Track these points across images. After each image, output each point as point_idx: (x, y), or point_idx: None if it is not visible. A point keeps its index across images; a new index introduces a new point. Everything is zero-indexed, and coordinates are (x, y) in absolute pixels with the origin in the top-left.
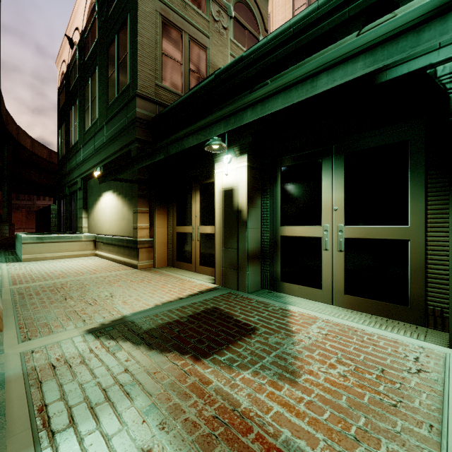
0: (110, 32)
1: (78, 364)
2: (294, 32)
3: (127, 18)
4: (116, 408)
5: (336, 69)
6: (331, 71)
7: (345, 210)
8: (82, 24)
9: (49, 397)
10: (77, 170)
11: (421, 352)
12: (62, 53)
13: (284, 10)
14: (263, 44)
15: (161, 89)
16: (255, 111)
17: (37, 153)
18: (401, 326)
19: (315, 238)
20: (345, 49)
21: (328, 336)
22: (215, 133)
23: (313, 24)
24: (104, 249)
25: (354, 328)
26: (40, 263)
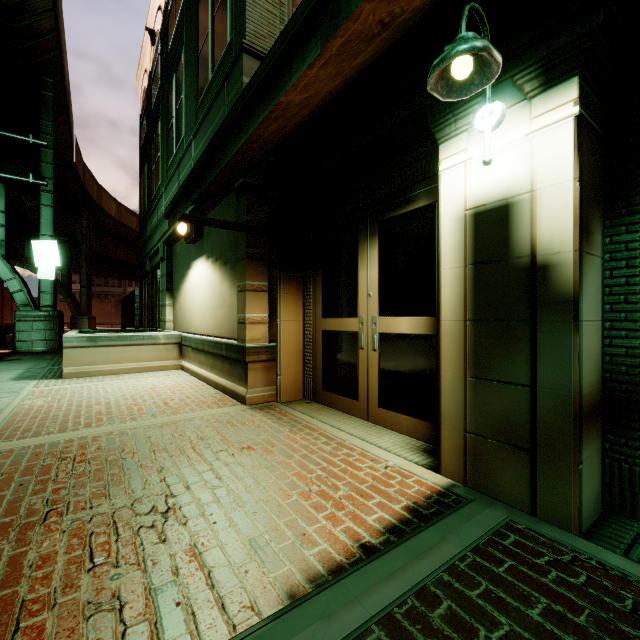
0: None
1: None
2: None
3: None
4: None
5: None
6: None
7: None
8: None
9: None
10: (158, 230)
11: None
12: (143, 60)
13: None
14: None
15: None
16: None
17: (124, 222)
18: None
19: None
20: None
21: None
22: None
23: None
24: (193, 359)
25: None
26: (87, 383)
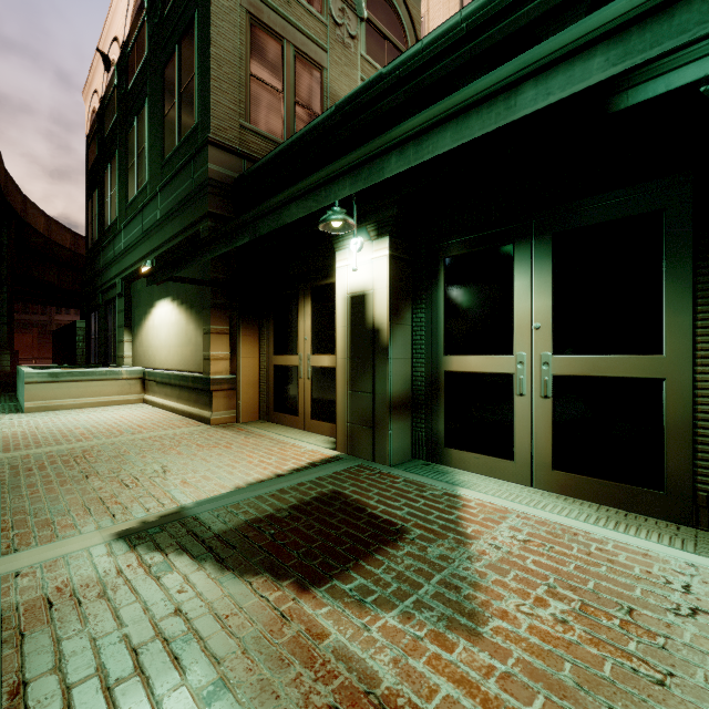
0: (167, 42)
1: (94, 598)
2: (469, 29)
3: (194, 18)
4: (152, 689)
5: (552, 73)
6: (543, 78)
7: (554, 329)
8: (124, 31)
9: (32, 667)
10: (115, 265)
11: (694, 575)
12: (93, 79)
13: (448, 9)
14: (416, 53)
15: (249, 133)
16: (404, 155)
17: (55, 240)
18: (652, 526)
19: (502, 375)
20: (569, 35)
21: (529, 544)
22: (335, 197)
23: (500, 14)
24: (158, 392)
25: (573, 528)
26: (53, 415)
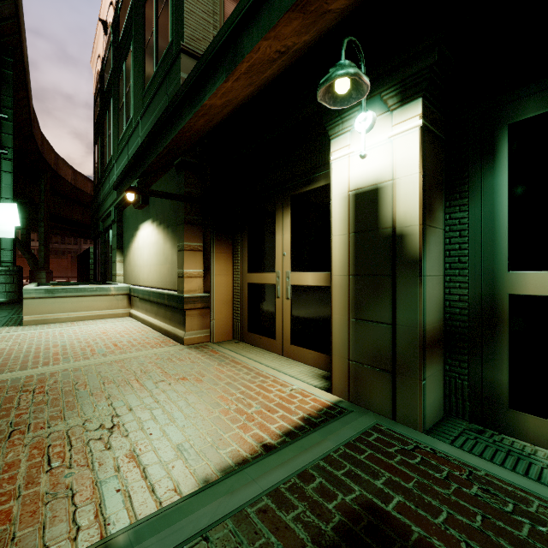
0: None
1: None
2: None
3: None
4: None
5: None
6: None
7: None
8: None
9: None
10: (110, 196)
11: None
12: (97, 46)
13: None
14: None
15: None
16: None
17: (79, 187)
18: None
19: None
20: None
21: None
22: None
23: None
24: (141, 308)
25: None
26: (45, 329)
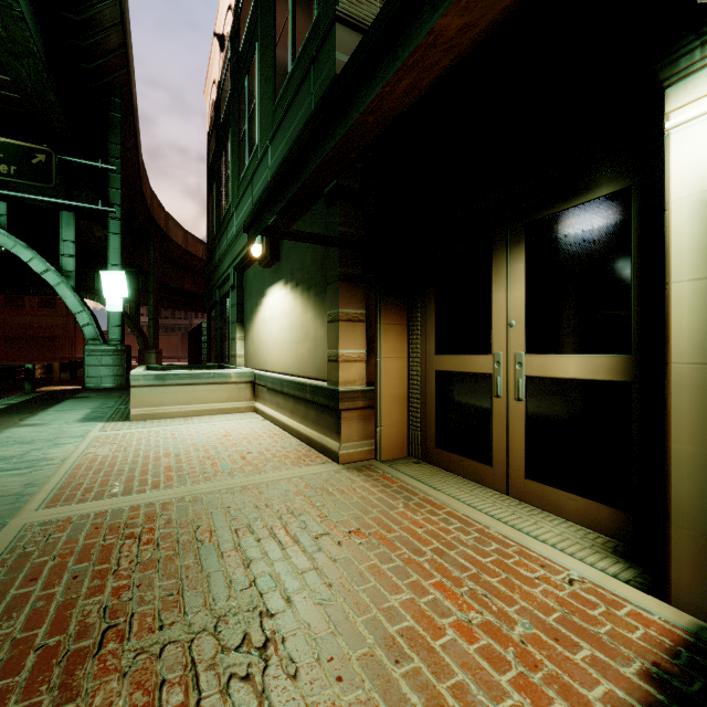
0: None
1: None
2: None
3: None
4: None
5: None
6: None
7: None
8: None
9: None
10: (228, 255)
11: None
12: (211, 71)
13: None
14: None
15: None
16: None
17: (190, 251)
18: None
19: None
20: None
21: None
22: None
23: None
24: (269, 401)
25: None
26: (155, 427)
